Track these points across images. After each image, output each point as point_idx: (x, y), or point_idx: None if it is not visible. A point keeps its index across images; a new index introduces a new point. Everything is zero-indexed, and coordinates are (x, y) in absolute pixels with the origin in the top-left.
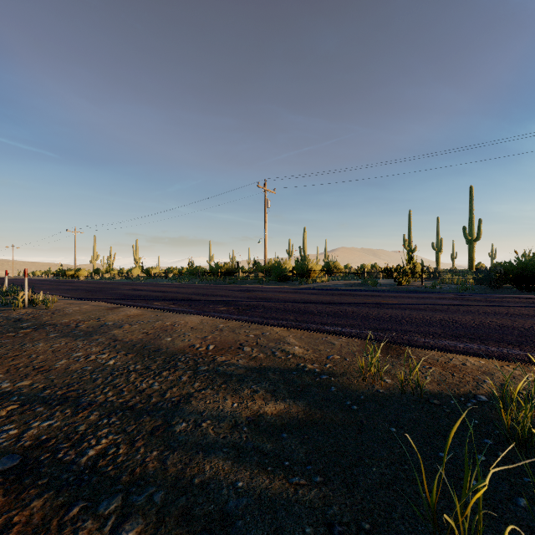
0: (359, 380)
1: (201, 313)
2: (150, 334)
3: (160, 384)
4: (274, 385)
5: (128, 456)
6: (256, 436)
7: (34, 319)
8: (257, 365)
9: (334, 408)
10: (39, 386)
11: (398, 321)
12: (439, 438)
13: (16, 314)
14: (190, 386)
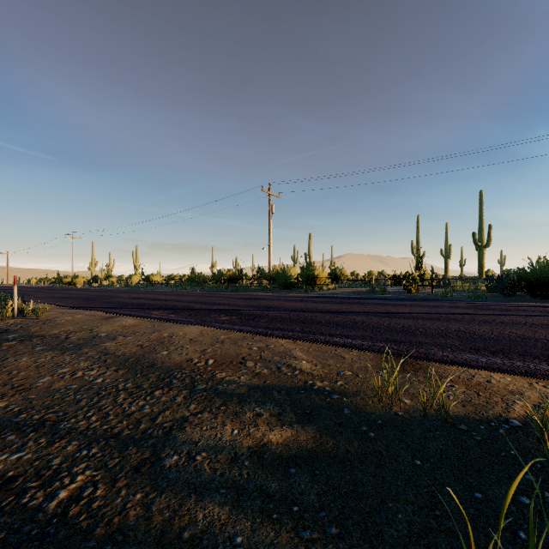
0: (375, 401)
1: (201, 323)
2: (144, 347)
3: (151, 406)
4: (280, 407)
5: (106, 500)
6: (259, 472)
7: (22, 330)
8: (260, 383)
9: (348, 435)
10: (15, 409)
11: (411, 332)
12: (472, 474)
13: (3, 325)
14: (185, 409)
